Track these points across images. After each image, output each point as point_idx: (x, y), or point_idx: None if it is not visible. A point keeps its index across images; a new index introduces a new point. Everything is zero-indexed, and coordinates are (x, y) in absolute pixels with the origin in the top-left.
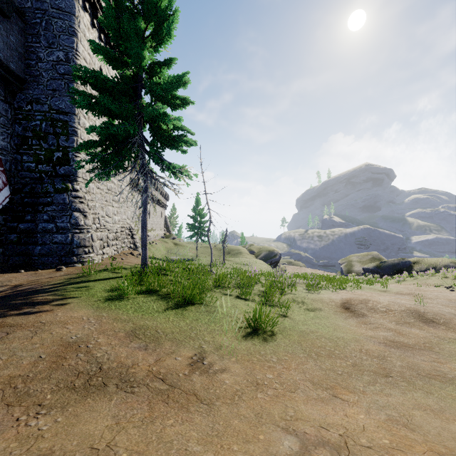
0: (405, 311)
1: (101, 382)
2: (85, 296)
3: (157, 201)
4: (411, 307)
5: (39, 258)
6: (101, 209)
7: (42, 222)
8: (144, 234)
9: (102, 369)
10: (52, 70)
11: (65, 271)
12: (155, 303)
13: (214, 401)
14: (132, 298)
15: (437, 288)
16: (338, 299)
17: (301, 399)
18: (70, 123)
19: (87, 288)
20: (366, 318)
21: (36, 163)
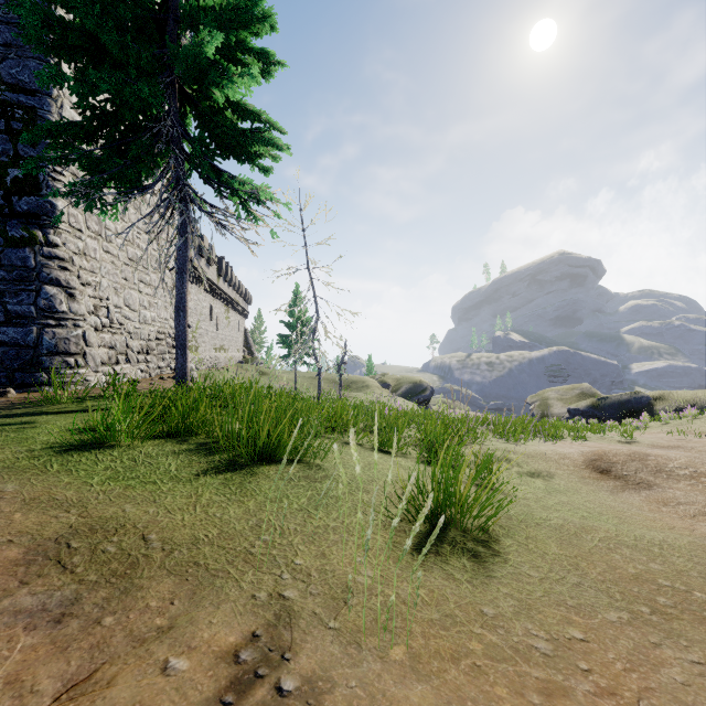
0: None
1: None
2: None
3: (230, 302)
4: None
5: None
6: (114, 293)
7: None
8: (180, 323)
9: None
10: (3, 6)
11: (11, 398)
12: (179, 458)
13: None
14: (125, 446)
15: None
16: (574, 454)
17: None
18: (41, 113)
19: (26, 425)
20: (662, 492)
21: None
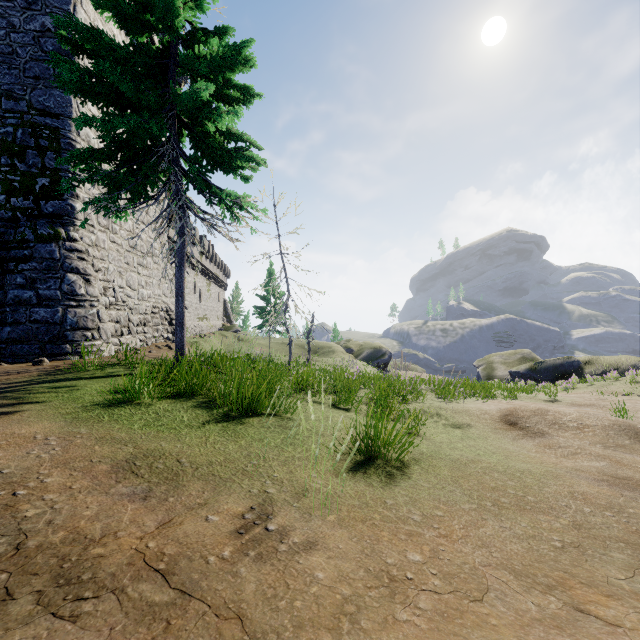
0: (610, 426)
1: (1, 586)
2: (59, 401)
3: (212, 277)
4: (619, 420)
5: (8, 347)
6: (118, 276)
7: (14, 288)
8: (179, 306)
9: (23, 549)
10: (33, 46)
11: (46, 366)
12: (188, 412)
13: (289, 638)
14: (148, 404)
15: (628, 398)
16: (493, 410)
17: (506, 622)
18: (64, 132)
19: (72, 388)
20: (550, 439)
21: (7, 195)
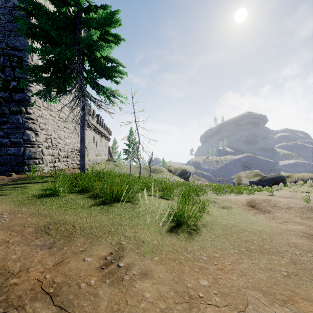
0: (303, 207)
1: None
2: (15, 194)
3: (102, 134)
4: (308, 204)
5: None
6: (53, 132)
7: None
8: (82, 146)
9: None
10: (9, 15)
11: (13, 177)
12: (83, 200)
13: None
14: (62, 196)
15: (309, 194)
16: (242, 199)
17: None
18: (24, 58)
19: (23, 188)
20: (273, 214)
21: None
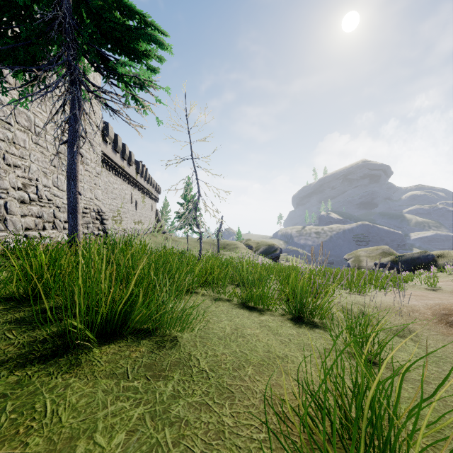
0: None
1: None
2: None
3: (146, 191)
4: None
5: None
6: (43, 176)
7: None
8: (71, 190)
9: None
10: None
11: None
12: None
13: None
14: None
15: None
16: (419, 306)
17: None
18: None
19: None
20: None
21: None
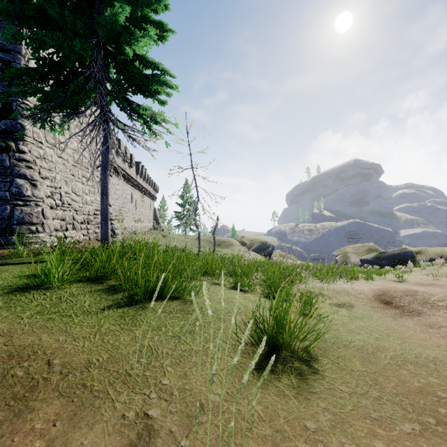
0: None
1: None
2: None
3: (145, 191)
4: None
5: None
6: (65, 184)
7: None
8: (104, 203)
9: None
10: None
11: None
12: (93, 296)
13: None
14: (56, 288)
15: None
16: (366, 290)
17: None
18: (14, 64)
19: None
20: (428, 318)
21: None
